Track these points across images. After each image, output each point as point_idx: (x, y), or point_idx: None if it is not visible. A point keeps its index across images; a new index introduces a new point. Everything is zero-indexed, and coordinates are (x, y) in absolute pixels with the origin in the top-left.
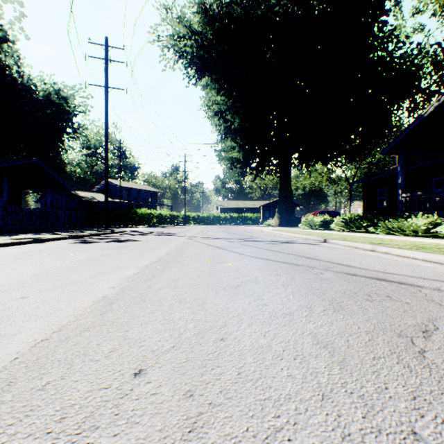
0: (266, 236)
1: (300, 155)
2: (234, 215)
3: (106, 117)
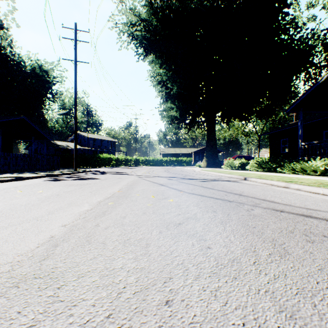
0: (197, 175)
1: (222, 113)
2: (173, 159)
3: (75, 84)
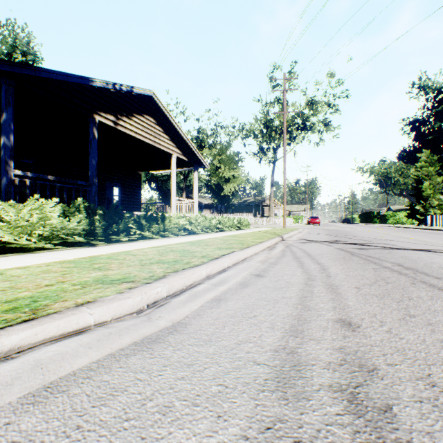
0: (315, 253)
1: None
2: None
3: None
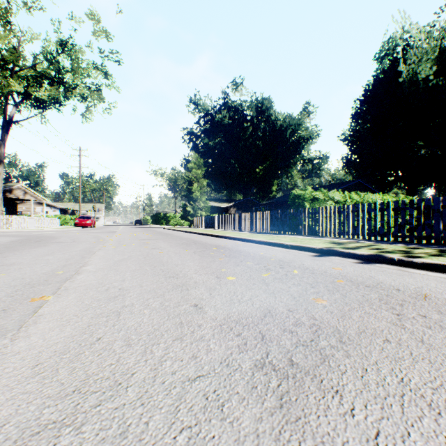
0: None
1: None
2: None
3: None
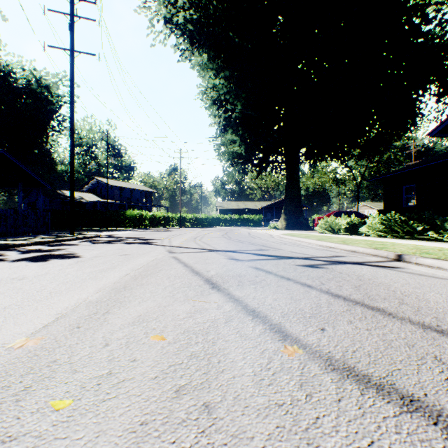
0: (283, 244)
1: (308, 149)
2: (235, 216)
3: (71, 89)
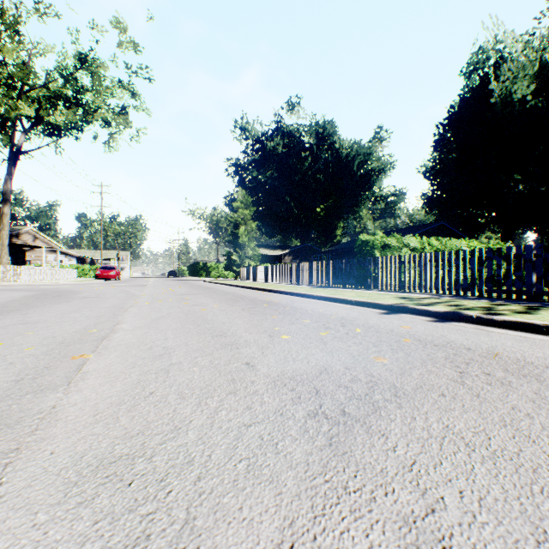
0: None
1: None
2: None
3: None
